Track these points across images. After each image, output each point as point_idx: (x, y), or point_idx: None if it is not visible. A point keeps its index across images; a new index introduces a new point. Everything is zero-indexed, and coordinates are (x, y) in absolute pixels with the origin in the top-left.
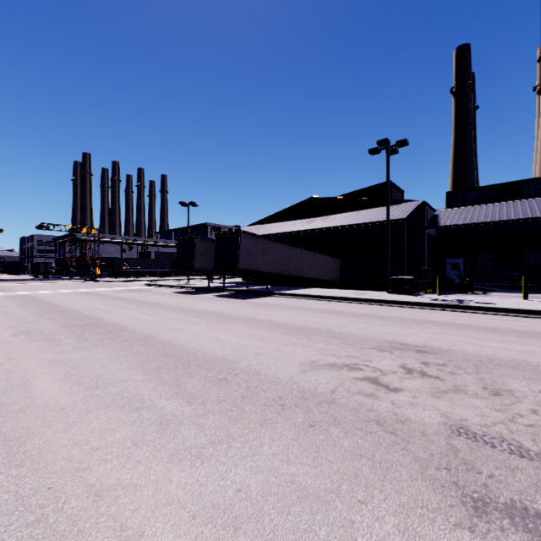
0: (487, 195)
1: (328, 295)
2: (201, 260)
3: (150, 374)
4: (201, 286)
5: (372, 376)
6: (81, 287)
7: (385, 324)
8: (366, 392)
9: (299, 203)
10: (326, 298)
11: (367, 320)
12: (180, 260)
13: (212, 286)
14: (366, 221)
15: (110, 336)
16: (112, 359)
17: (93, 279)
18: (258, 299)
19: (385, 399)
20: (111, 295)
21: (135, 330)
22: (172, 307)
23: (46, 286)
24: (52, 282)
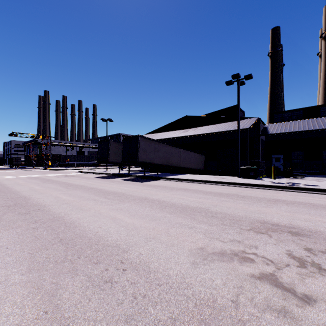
0: (297, 115)
1: (199, 179)
2: (114, 156)
3: (30, 272)
4: (114, 173)
5: (268, 272)
6: (35, 174)
7: (247, 203)
8: (276, 305)
9: (178, 119)
10: (198, 181)
11: (233, 200)
12: (100, 156)
13: (121, 173)
14: (222, 130)
15: (25, 216)
16: (7, 247)
17: (46, 168)
18: (151, 182)
19: (306, 322)
20: (51, 179)
21: (50, 211)
22: (89, 188)
23: (12, 173)
24: (19, 170)
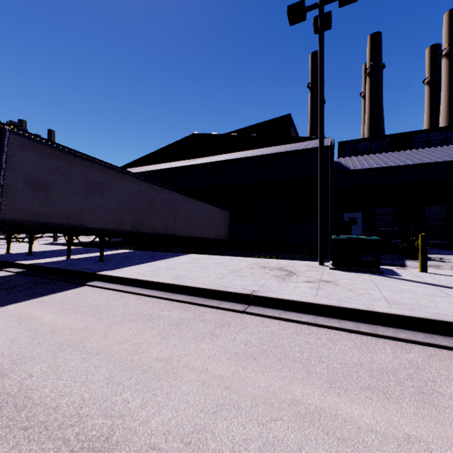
0: (379, 146)
1: (218, 287)
2: None
3: None
4: None
5: None
6: None
7: None
8: None
9: (179, 141)
10: (213, 296)
11: None
12: None
13: (6, 255)
14: (270, 152)
15: None
16: None
17: None
18: (6, 312)
19: None
20: None
21: None
22: None
23: None
24: None
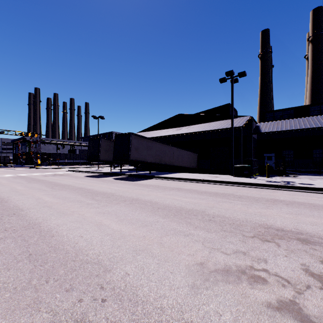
0: (288, 114)
1: (193, 178)
2: (105, 154)
3: None
4: (105, 172)
5: (287, 299)
6: (22, 173)
7: (245, 203)
8: None
9: (171, 118)
10: (192, 180)
11: (229, 200)
12: (90, 154)
13: (113, 172)
14: (215, 128)
15: None
16: None
17: (35, 167)
18: (143, 181)
19: None
20: (37, 178)
21: (26, 215)
22: (76, 188)
23: None
24: (5, 169)
